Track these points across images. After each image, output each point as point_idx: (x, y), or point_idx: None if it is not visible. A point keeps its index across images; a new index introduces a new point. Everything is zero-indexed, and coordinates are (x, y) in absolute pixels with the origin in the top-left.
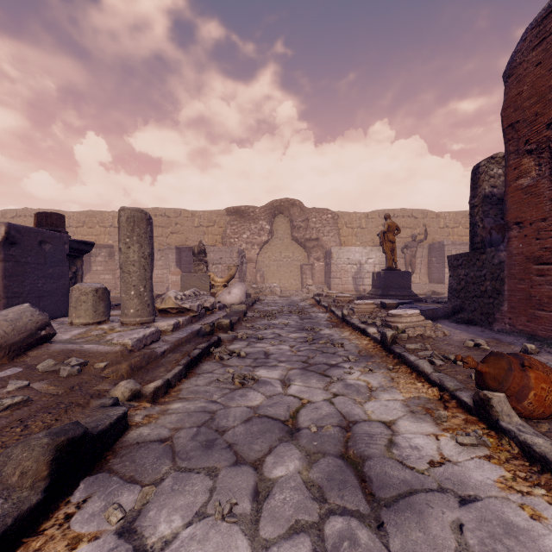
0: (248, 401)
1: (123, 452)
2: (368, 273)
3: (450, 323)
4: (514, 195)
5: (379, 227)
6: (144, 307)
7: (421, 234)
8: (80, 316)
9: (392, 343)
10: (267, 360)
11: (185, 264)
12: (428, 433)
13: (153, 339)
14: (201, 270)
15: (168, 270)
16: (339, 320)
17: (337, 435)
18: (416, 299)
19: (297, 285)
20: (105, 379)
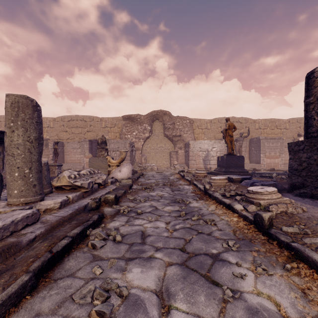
0: None
1: None
2: (213, 157)
3: (295, 196)
4: None
5: (218, 128)
6: (29, 188)
7: (244, 132)
8: None
9: (270, 226)
10: (143, 246)
11: (94, 151)
12: None
13: (28, 222)
14: (103, 155)
15: (84, 155)
16: (202, 192)
17: None
18: (248, 174)
19: (168, 164)
20: None
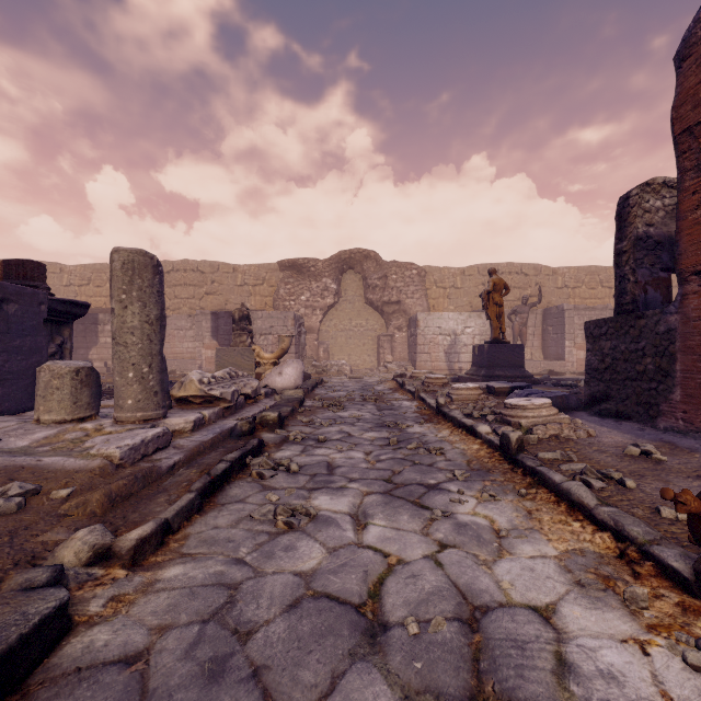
0: (298, 561)
1: (43, 695)
2: (466, 347)
3: (591, 416)
4: (692, 231)
5: (478, 286)
6: (149, 396)
7: (533, 296)
8: (51, 411)
9: (519, 451)
10: (331, 477)
11: (223, 334)
12: (622, 636)
13: (159, 445)
14: (243, 342)
15: (201, 342)
16: (432, 411)
17: (457, 641)
18: (531, 381)
19: (373, 362)
20: (62, 520)
